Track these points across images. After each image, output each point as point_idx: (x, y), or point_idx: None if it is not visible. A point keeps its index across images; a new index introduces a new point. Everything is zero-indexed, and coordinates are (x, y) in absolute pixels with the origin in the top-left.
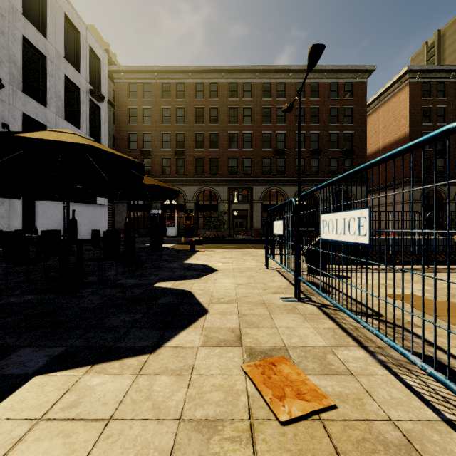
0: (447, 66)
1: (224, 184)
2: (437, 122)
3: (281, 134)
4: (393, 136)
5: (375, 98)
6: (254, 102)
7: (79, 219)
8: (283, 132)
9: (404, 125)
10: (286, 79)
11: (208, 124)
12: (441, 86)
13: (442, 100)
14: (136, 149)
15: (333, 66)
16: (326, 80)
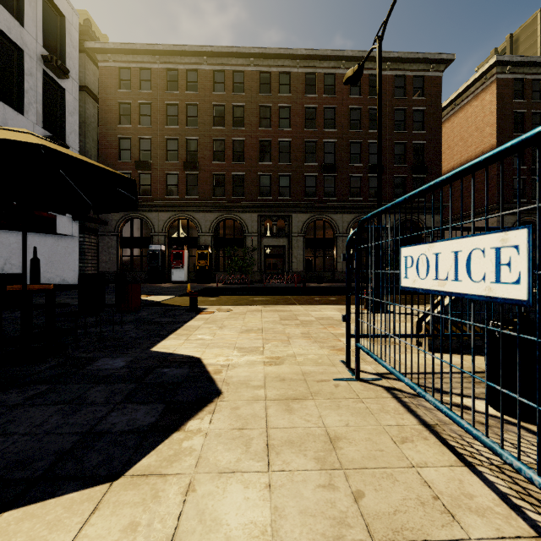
0: None
1: (253, 210)
2: None
3: (329, 143)
4: (474, 150)
5: (449, 102)
6: (294, 100)
7: (29, 256)
8: (333, 140)
9: (489, 135)
10: (337, 69)
11: (230, 127)
12: (537, 85)
13: (538, 103)
14: (130, 160)
15: (400, 53)
16: (390, 73)
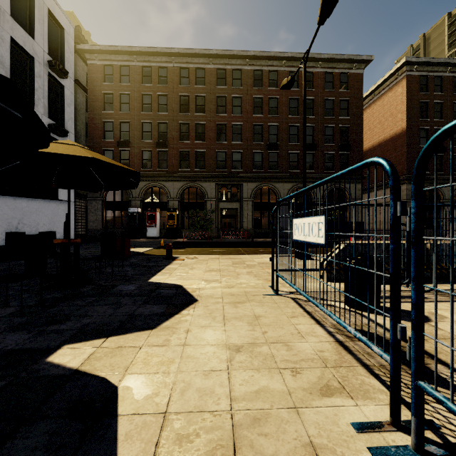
0: (445, 59)
1: (212, 180)
2: (434, 118)
3: (273, 126)
4: (389, 132)
5: (370, 93)
6: (244, 91)
7: (36, 217)
8: (276, 124)
9: (401, 120)
10: (279, 67)
11: (194, 113)
12: (438, 80)
13: (439, 95)
14: (112, 139)
15: (329, 55)
16: (321, 70)
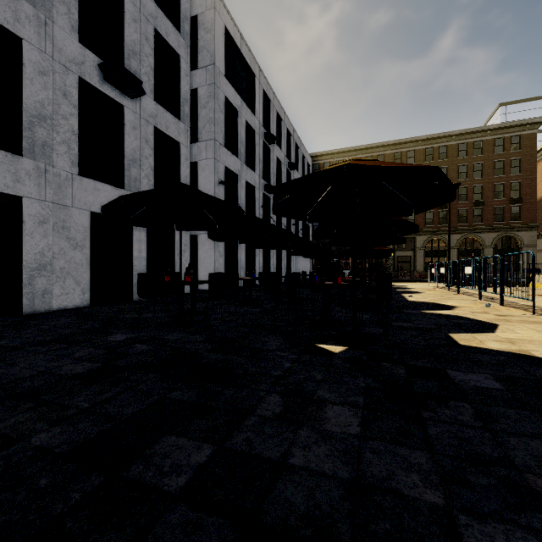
0: None
1: None
2: None
3: None
4: None
5: None
6: None
7: (299, 265)
8: None
9: None
10: (448, 142)
11: None
12: None
13: None
14: None
15: (497, 125)
16: (490, 137)
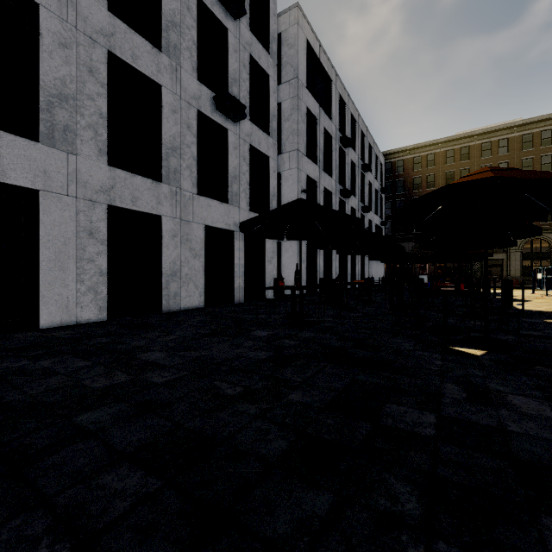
0: None
1: None
2: None
3: None
4: None
5: None
6: (511, 156)
7: (370, 270)
8: None
9: None
10: None
11: None
12: None
13: None
14: (390, 214)
15: None
16: None
